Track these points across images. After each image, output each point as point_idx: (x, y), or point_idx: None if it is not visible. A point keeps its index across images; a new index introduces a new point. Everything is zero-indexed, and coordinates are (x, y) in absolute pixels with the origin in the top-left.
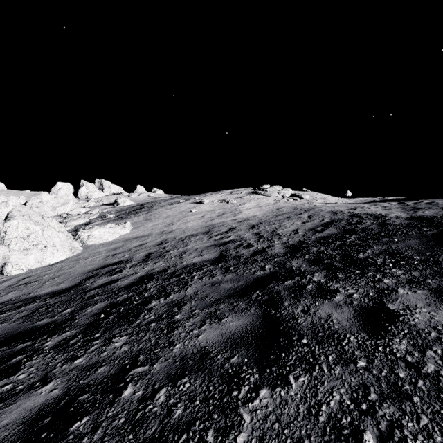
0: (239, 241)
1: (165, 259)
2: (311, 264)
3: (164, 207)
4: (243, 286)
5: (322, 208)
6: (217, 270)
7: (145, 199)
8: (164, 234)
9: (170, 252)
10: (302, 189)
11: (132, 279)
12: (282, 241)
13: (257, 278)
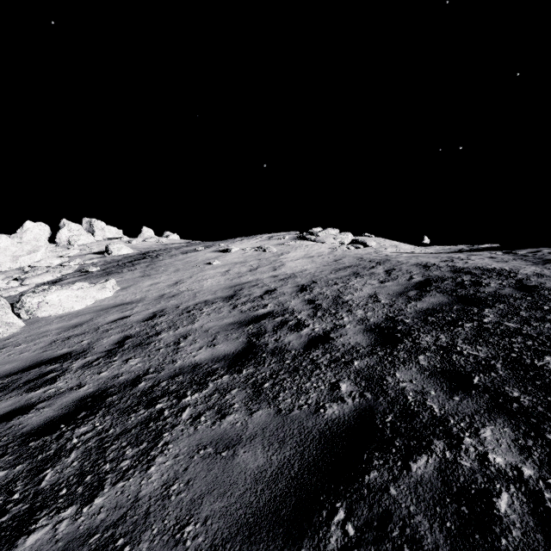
0: (282, 316)
1: (147, 351)
2: (448, 388)
3: (174, 257)
4: (296, 472)
5: (400, 259)
6: (235, 392)
7: (152, 245)
8: (163, 299)
9: (161, 335)
10: (363, 234)
11: (61, 405)
12: (355, 316)
13: (329, 433)
